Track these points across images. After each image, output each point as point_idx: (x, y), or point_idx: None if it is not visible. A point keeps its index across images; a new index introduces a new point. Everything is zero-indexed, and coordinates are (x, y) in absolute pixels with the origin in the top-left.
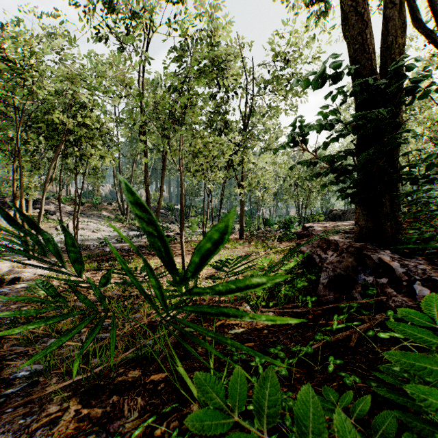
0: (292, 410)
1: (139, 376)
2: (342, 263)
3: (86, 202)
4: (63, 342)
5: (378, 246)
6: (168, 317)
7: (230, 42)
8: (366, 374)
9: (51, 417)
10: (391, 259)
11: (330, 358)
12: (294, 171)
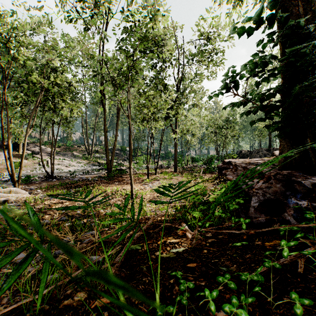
0: None
1: (84, 299)
2: (271, 188)
3: (62, 145)
4: None
5: (304, 173)
6: (118, 234)
7: (167, 26)
8: None
9: None
10: None
11: (292, 294)
12: (214, 122)
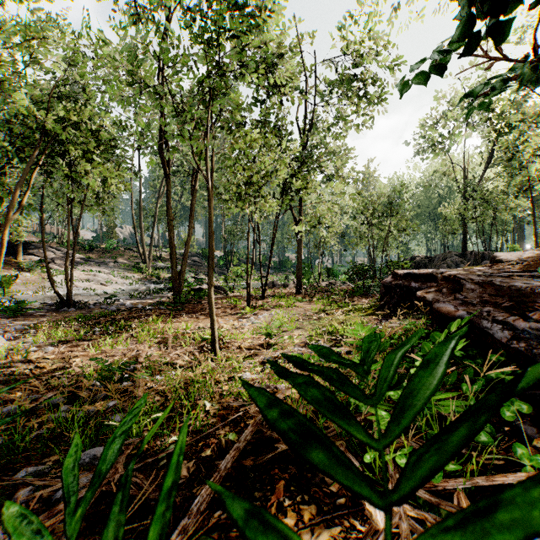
0: None
1: None
2: None
3: (97, 246)
4: None
5: None
6: (161, 462)
7: (284, 29)
8: None
9: None
10: None
11: None
12: (368, 204)
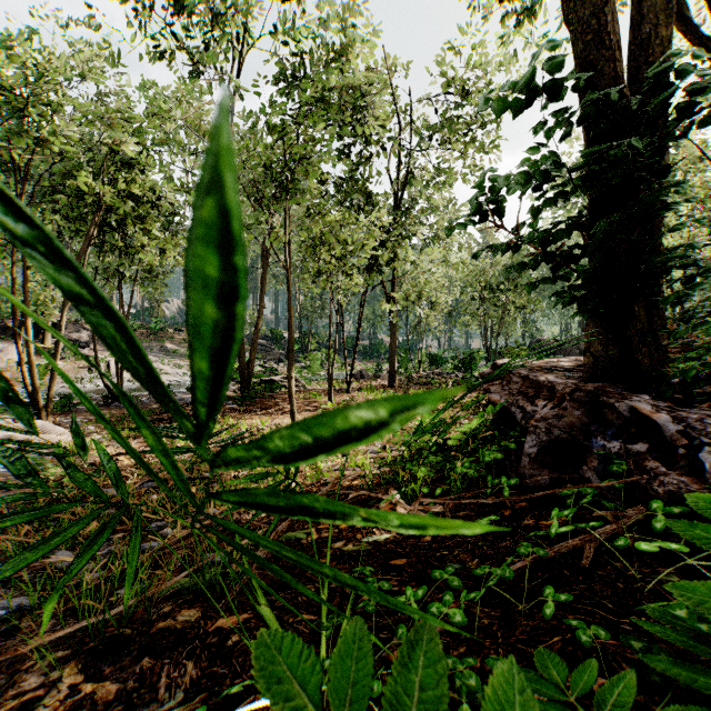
0: (475, 695)
1: (196, 620)
2: (563, 418)
3: (140, 327)
4: (35, 559)
5: (626, 389)
6: (263, 514)
7: (374, 63)
8: (615, 620)
9: (24, 698)
10: (653, 408)
11: (547, 590)
12: (479, 276)
